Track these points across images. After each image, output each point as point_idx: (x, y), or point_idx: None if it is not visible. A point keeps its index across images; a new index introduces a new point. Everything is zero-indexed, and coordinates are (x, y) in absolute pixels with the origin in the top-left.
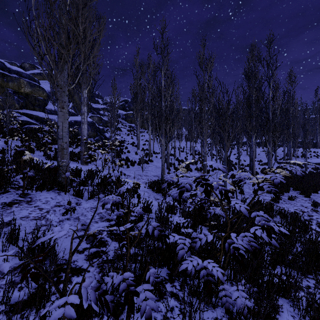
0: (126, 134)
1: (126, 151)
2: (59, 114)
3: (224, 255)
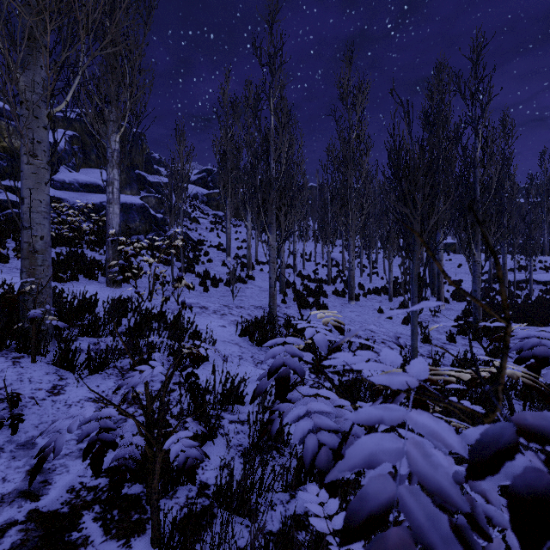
0: (207, 229)
1: (205, 260)
2: (24, 169)
3: None
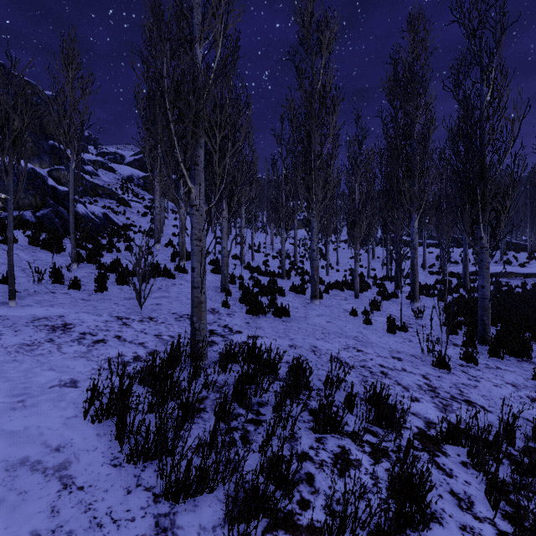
0: (139, 213)
1: (124, 247)
2: None
3: None
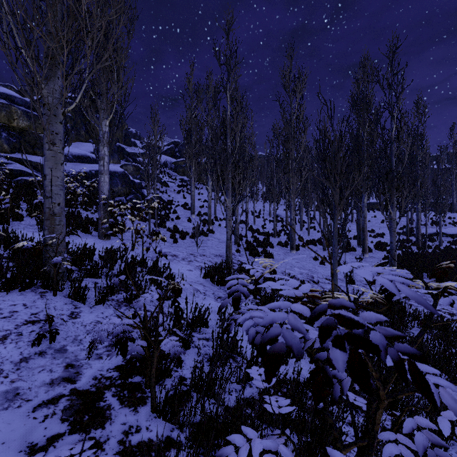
0: (175, 191)
1: (174, 217)
2: (46, 154)
3: (359, 453)
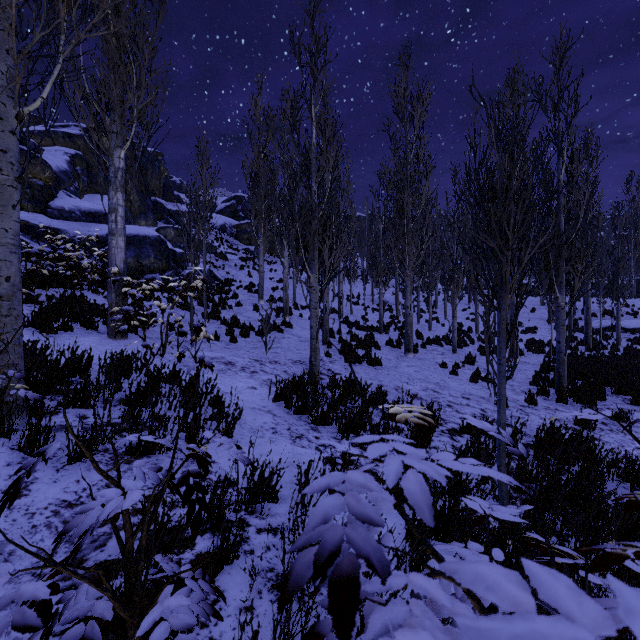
0: (237, 266)
1: (233, 304)
2: None
3: None
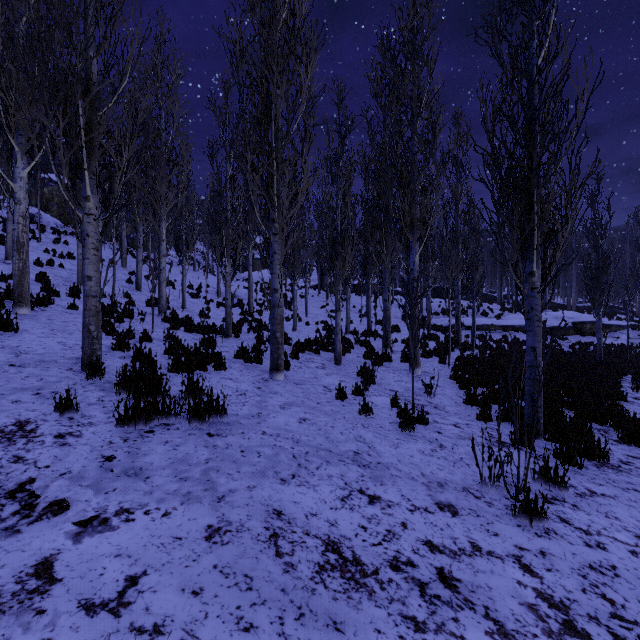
0: None
1: None
2: None
3: None
